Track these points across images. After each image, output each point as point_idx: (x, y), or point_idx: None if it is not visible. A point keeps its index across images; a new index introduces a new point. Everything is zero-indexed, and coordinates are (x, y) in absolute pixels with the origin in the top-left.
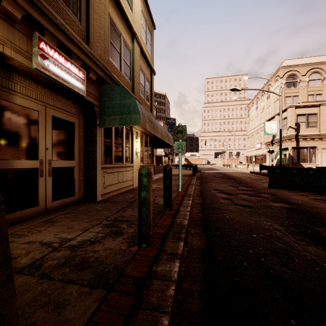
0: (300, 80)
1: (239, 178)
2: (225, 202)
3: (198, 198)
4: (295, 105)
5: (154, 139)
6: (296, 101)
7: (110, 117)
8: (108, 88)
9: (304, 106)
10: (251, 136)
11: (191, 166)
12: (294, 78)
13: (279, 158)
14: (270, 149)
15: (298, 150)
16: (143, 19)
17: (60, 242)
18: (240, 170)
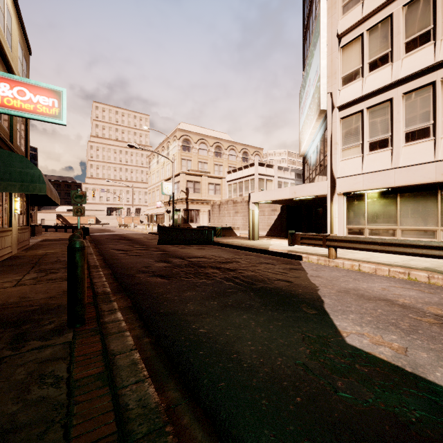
0: (193, 147)
1: (137, 238)
2: (122, 255)
3: (98, 257)
4: (186, 172)
5: (30, 194)
6: (190, 165)
7: (7, 182)
8: (4, 153)
9: (192, 174)
10: (152, 192)
11: (75, 228)
12: (188, 143)
13: (173, 219)
14: (168, 209)
15: (188, 211)
16: (20, 50)
17: (15, 280)
18: (140, 231)
